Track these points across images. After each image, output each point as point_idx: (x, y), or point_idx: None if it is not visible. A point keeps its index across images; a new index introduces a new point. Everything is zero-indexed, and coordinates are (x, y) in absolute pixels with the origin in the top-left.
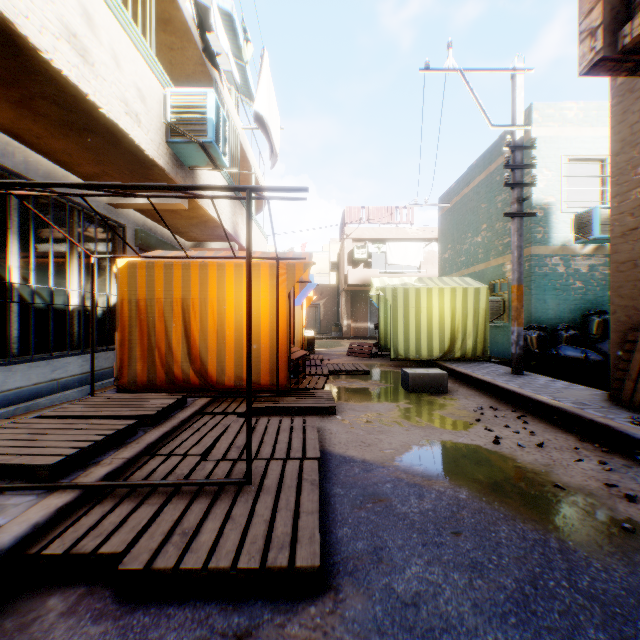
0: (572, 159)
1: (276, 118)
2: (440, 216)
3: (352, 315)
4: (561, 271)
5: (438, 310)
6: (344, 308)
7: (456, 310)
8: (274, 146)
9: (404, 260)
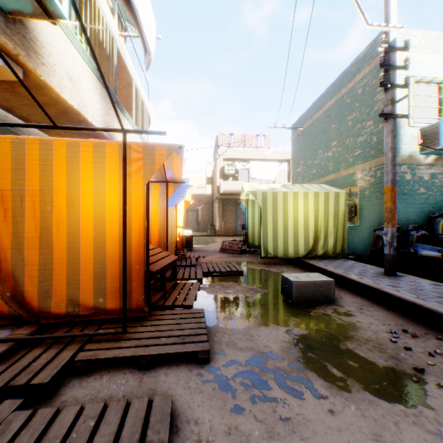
0: (416, 81)
1: (149, 16)
2: (293, 139)
3: (223, 217)
4: (408, 178)
5: (303, 212)
6: (217, 212)
7: (319, 212)
8: (145, 39)
9: (263, 175)
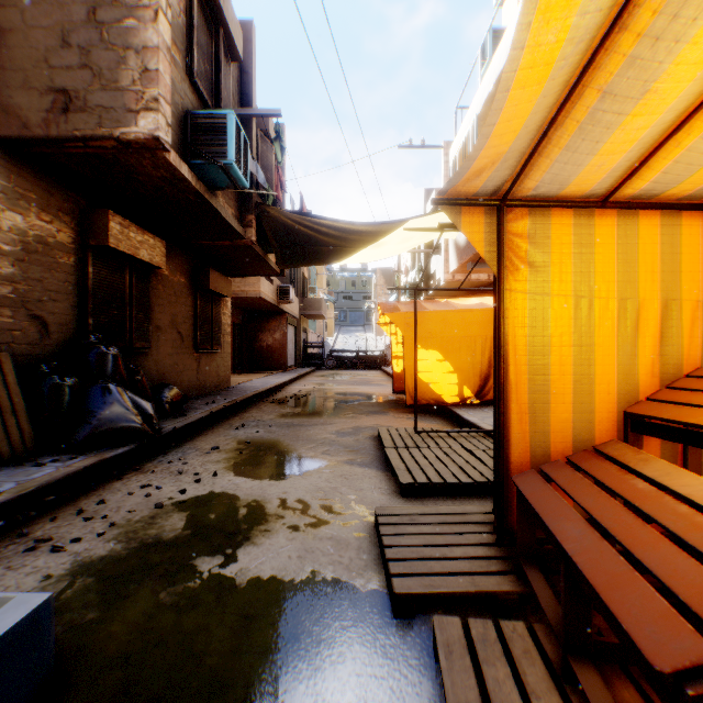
0: None
1: None
2: None
3: None
4: None
5: None
6: None
7: None
8: None
9: None
